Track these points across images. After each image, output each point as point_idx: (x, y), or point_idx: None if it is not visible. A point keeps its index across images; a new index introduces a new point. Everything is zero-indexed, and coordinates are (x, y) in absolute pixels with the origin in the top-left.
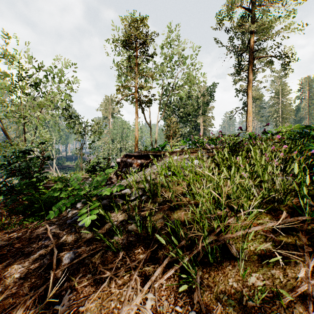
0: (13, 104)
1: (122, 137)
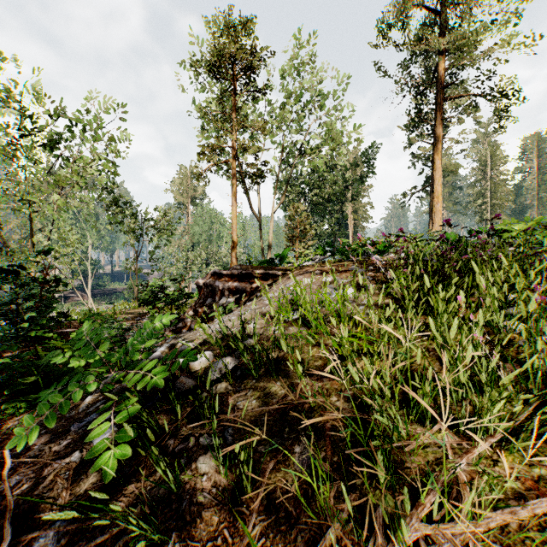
0: (9, 180)
1: (211, 239)
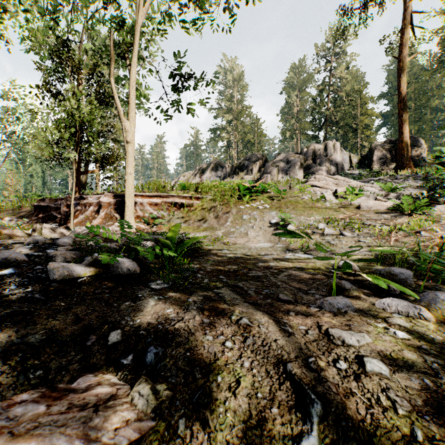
0: None
1: None
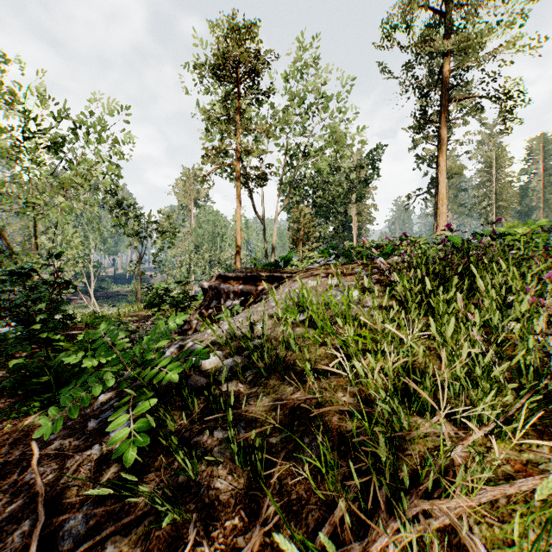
0: (14, 182)
1: (214, 242)
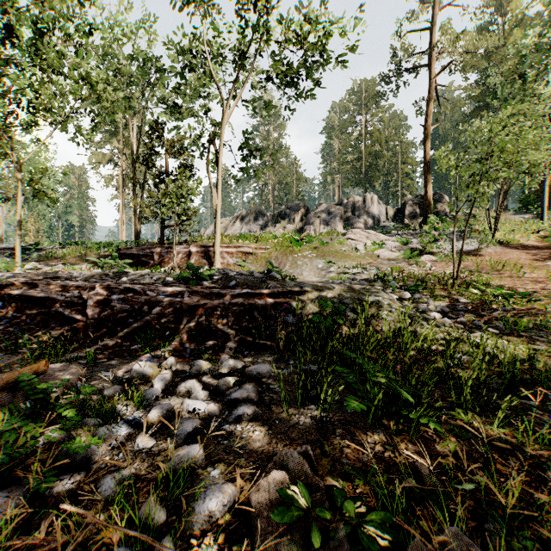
0: None
1: None
